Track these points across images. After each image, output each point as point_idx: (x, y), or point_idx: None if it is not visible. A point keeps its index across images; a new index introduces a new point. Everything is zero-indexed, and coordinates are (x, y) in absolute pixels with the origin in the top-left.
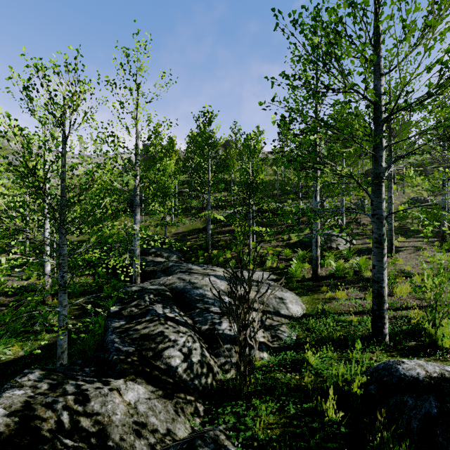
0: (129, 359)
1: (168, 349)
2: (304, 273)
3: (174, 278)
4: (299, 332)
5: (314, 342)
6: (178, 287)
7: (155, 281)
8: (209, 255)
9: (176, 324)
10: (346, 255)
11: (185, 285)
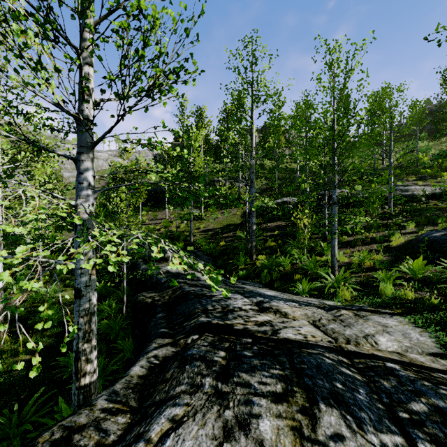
0: None
1: None
2: None
3: None
4: None
5: None
6: None
7: (70, 445)
8: (252, 263)
9: None
10: None
11: None
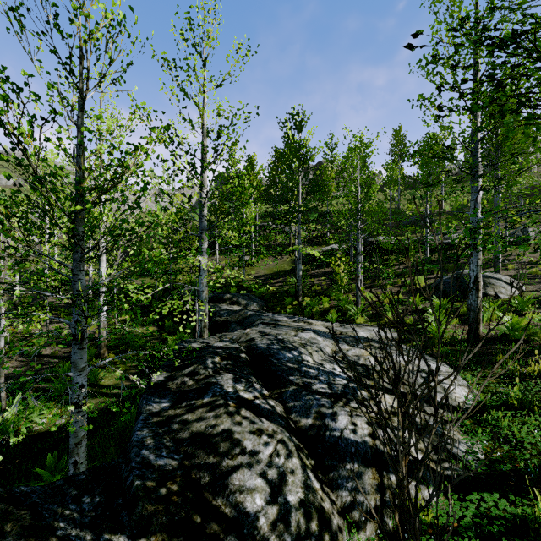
0: (162, 489)
1: (239, 472)
2: (455, 331)
3: (253, 331)
4: (487, 444)
5: (534, 473)
6: (259, 347)
7: (226, 335)
8: (299, 304)
9: (256, 415)
10: (519, 306)
11: (269, 343)
